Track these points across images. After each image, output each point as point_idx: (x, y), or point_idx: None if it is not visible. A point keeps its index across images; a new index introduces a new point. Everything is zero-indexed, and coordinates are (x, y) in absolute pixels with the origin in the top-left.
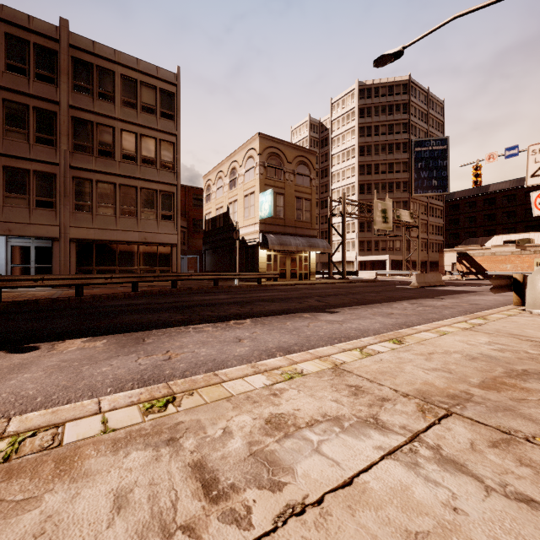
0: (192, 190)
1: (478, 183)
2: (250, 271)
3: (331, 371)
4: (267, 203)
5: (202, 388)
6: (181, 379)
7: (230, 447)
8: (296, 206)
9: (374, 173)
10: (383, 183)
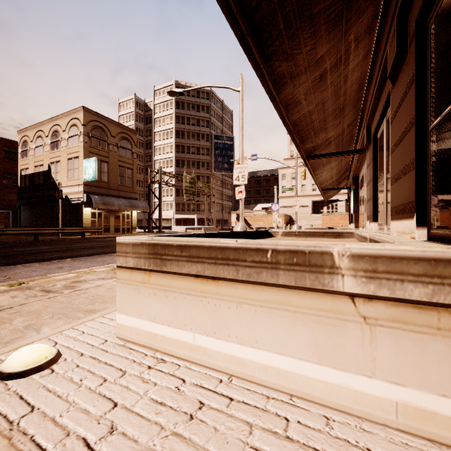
0: (2, 141)
1: None
2: (74, 226)
3: (110, 270)
4: (91, 169)
5: (39, 279)
6: (25, 279)
7: (56, 287)
8: (119, 173)
9: (186, 152)
10: (193, 161)
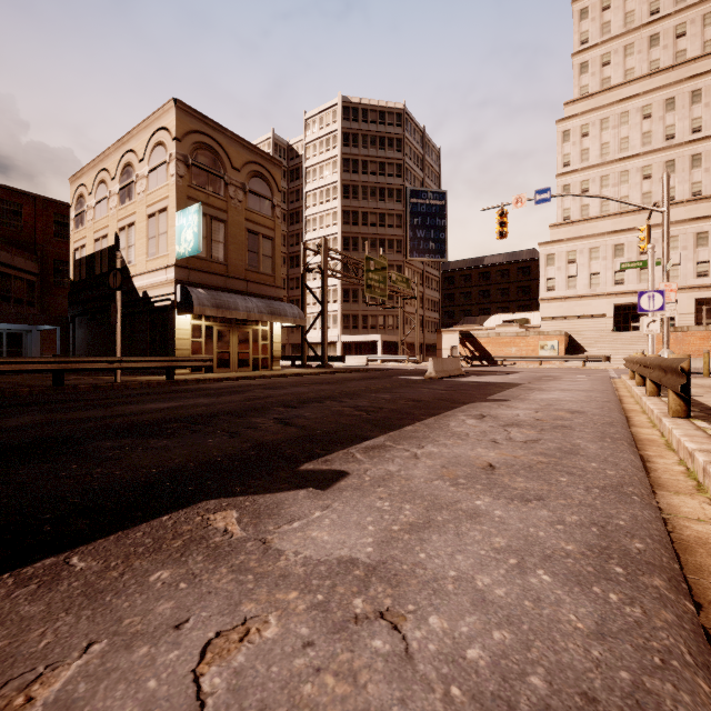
0: (53, 206)
1: (504, 235)
2: (159, 354)
3: None
4: (190, 229)
5: None
6: None
7: None
8: (248, 245)
9: (361, 224)
10: (373, 239)
